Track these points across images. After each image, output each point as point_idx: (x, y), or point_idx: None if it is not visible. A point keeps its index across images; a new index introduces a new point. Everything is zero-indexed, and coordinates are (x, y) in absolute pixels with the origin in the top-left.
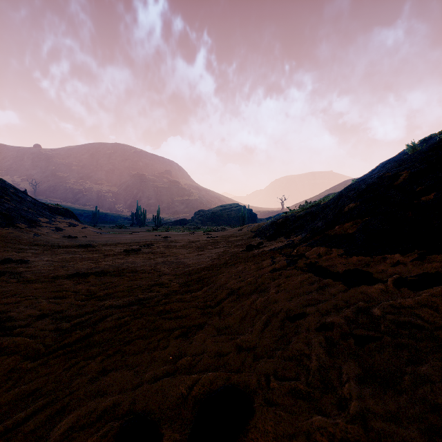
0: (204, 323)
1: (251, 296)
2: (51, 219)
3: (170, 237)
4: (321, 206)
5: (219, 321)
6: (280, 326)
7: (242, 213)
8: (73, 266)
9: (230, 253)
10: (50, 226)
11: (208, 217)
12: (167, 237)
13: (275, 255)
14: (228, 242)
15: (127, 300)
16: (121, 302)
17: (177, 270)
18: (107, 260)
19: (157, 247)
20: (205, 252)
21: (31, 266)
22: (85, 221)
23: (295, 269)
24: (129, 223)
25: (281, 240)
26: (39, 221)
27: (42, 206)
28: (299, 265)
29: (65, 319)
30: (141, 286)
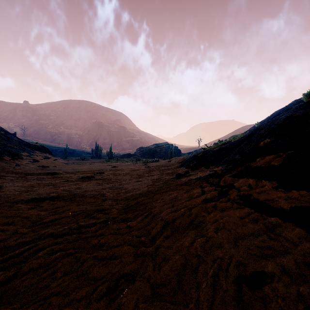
0: (136, 271)
1: (188, 233)
2: (30, 154)
3: (117, 166)
4: (234, 143)
5: (154, 271)
6: (235, 294)
7: (170, 149)
8: (36, 191)
9: (162, 180)
10: (29, 158)
11: (146, 152)
12: (115, 167)
13: (204, 185)
14: (160, 171)
15: (68, 228)
16: (61, 231)
17: (119, 195)
18: (65, 185)
19: (107, 175)
20: (143, 179)
21: (1, 191)
22: (59, 155)
23: (230, 202)
24: (90, 156)
25: (202, 170)
26: (21, 155)
27: (25, 144)
28: (232, 197)
29: (1, 251)
30: (86, 211)
